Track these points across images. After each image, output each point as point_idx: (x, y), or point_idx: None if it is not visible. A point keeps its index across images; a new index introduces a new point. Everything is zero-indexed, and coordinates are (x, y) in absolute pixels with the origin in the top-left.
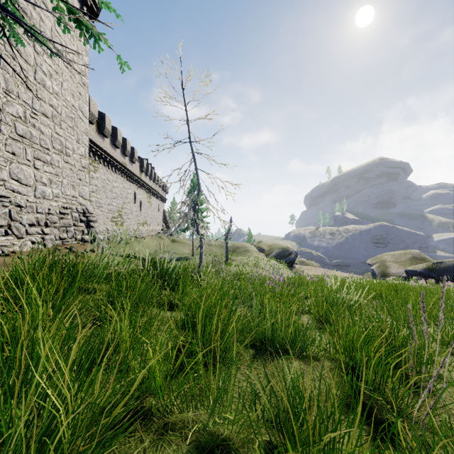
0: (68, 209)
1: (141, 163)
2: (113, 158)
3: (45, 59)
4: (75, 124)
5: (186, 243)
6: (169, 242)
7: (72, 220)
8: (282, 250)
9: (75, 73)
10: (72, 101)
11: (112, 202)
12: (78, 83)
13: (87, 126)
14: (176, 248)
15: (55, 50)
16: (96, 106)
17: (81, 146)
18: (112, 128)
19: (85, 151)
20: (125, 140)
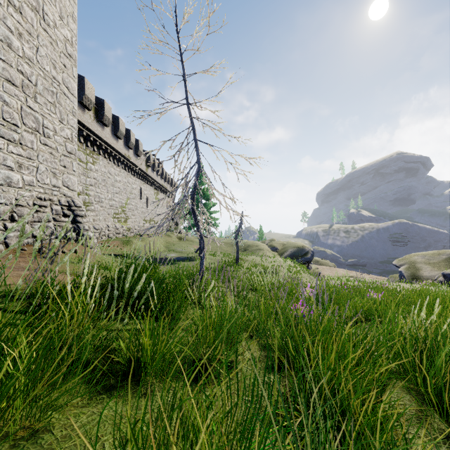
0: (47, 201)
1: (147, 157)
2: (114, 150)
3: (10, 12)
4: (57, 100)
5: (194, 241)
6: (176, 240)
7: (52, 214)
8: (297, 249)
9: (57, 40)
10: (52, 72)
11: (114, 197)
12: (61, 52)
13: (75, 105)
14: (183, 246)
15: (27, 5)
16: (92, 90)
17: (67, 127)
18: (113, 117)
19: (72, 134)
20: (129, 131)
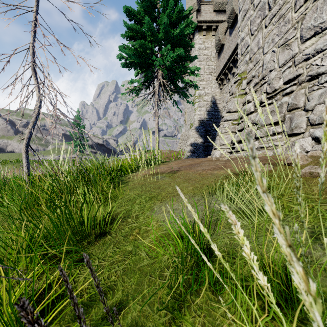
0: None
1: None
2: None
3: None
4: None
5: None
6: None
7: None
8: None
9: None
10: None
11: None
12: None
13: None
14: None
15: None
16: None
17: None
18: None
19: None
20: None
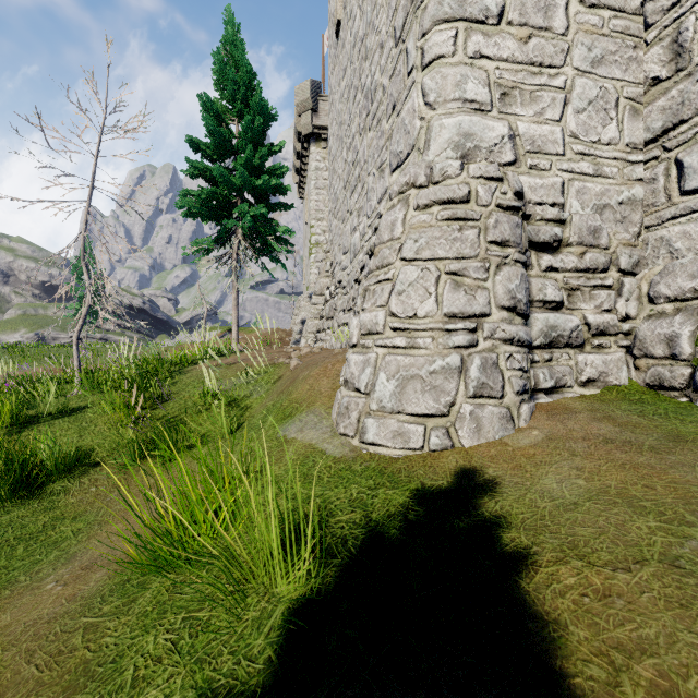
0: None
1: None
2: None
3: None
4: None
5: None
6: None
7: None
8: None
9: None
10: None
11: None
12: None
13: None
14: None
15: None
16: None
17: None
18: None
19: None
20: None
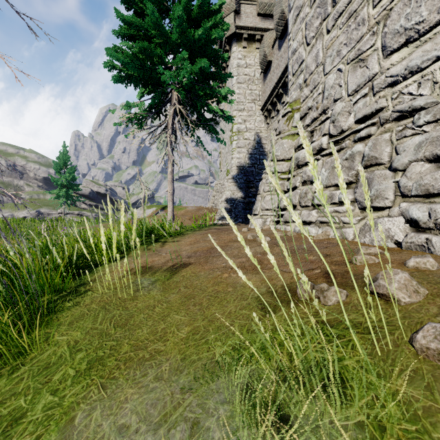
0: None
1: None
2: None
3: None
4: None
5: None
6: None
7: None
8: None
9: None
10: None
11: None
12: None
13: None
14: None
15: None
16: None
17: None
18: None
19: None
20: None
